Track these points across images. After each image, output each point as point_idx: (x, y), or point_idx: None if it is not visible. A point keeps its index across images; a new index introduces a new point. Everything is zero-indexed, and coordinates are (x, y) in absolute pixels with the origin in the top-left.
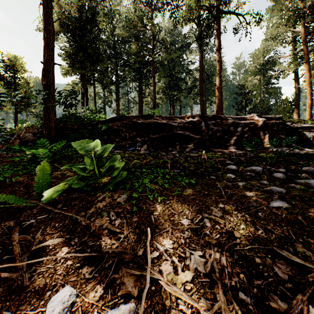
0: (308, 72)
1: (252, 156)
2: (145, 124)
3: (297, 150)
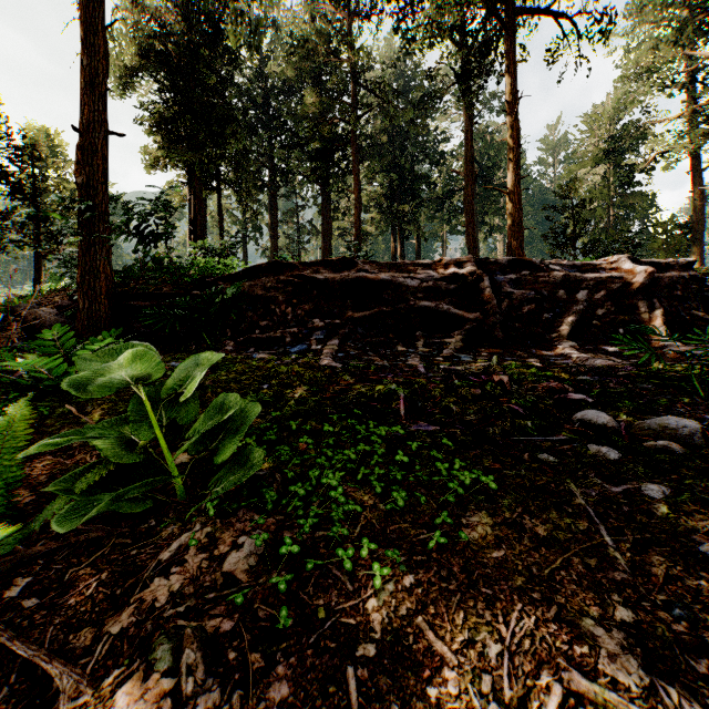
0: None
1: (635, 372)
2: (334, 283)
3: None
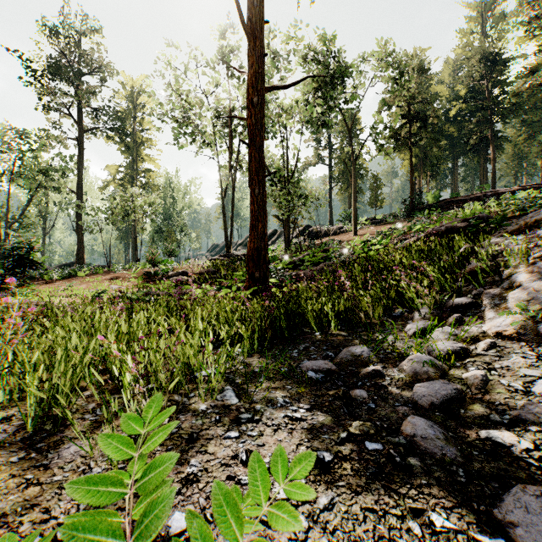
0: None
1: None
2: (454, 201)
3: None
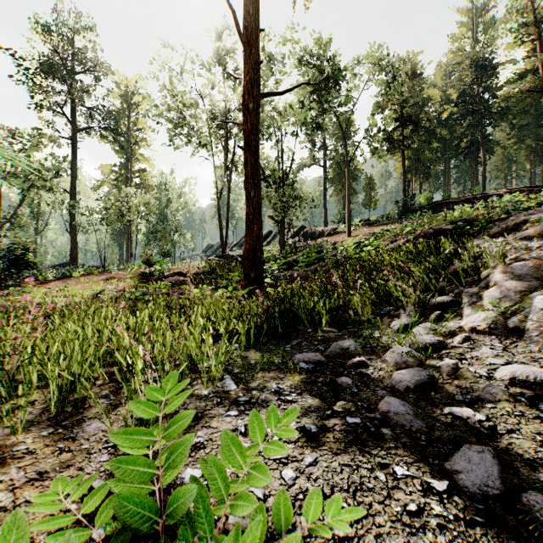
0: None
1: None
2: (445, 203)
3: None
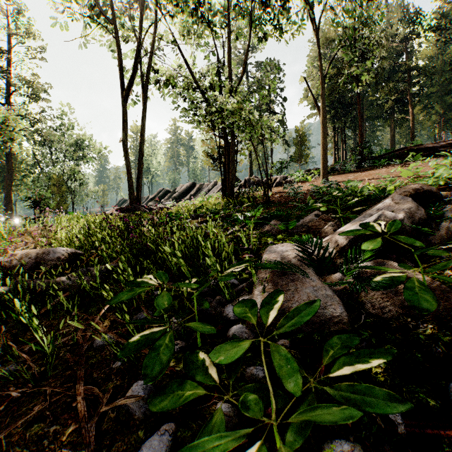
0: None
1: None
2: (418, 149)
3: None
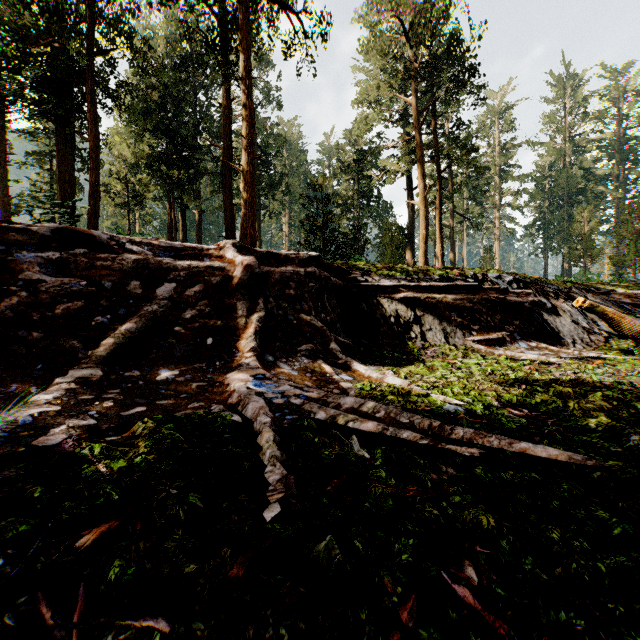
0: (424, 180)
1: (17, 475)
2: None
3: (330, 371)
